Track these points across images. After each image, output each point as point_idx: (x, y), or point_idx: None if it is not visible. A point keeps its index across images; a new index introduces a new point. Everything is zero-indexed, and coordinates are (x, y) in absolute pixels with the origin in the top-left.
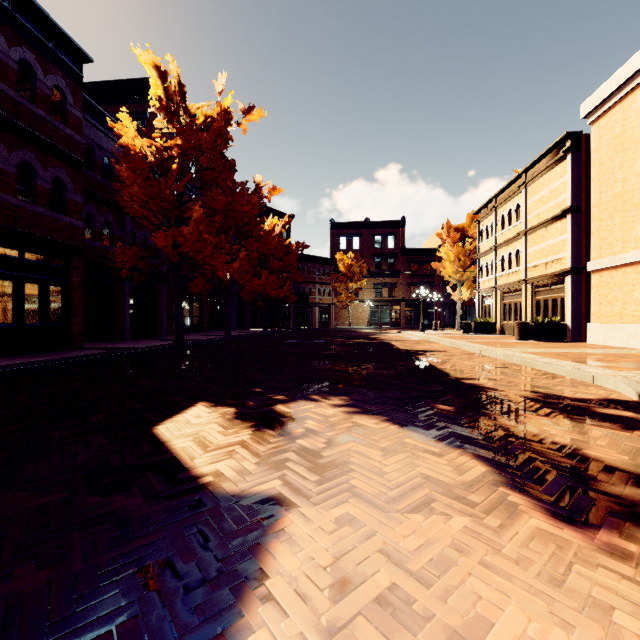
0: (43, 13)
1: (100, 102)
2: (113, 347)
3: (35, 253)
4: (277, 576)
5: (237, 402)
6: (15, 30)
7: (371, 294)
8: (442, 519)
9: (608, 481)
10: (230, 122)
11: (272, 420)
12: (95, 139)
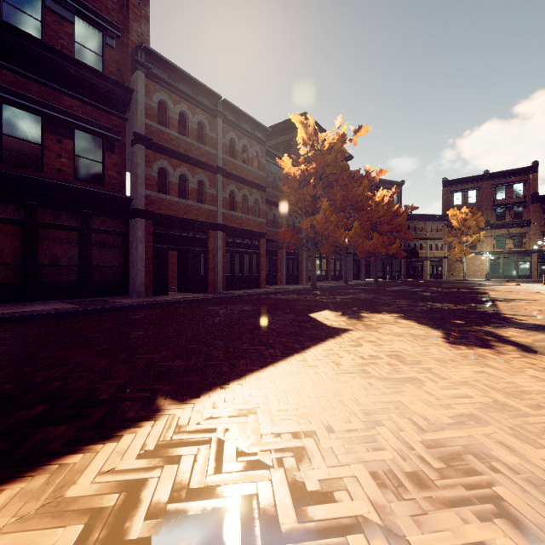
0: (251, 118)
1: (268, 139)
2: (279, 288)
3: (247, 239)
4: (344, 336)
5: (343, 311)
6: (241, 132)
7: (491, 246)
8: (402, 337)
9: (497, 343)
10: (345, 142)
11: (357, 317)
12: (269, 169)
